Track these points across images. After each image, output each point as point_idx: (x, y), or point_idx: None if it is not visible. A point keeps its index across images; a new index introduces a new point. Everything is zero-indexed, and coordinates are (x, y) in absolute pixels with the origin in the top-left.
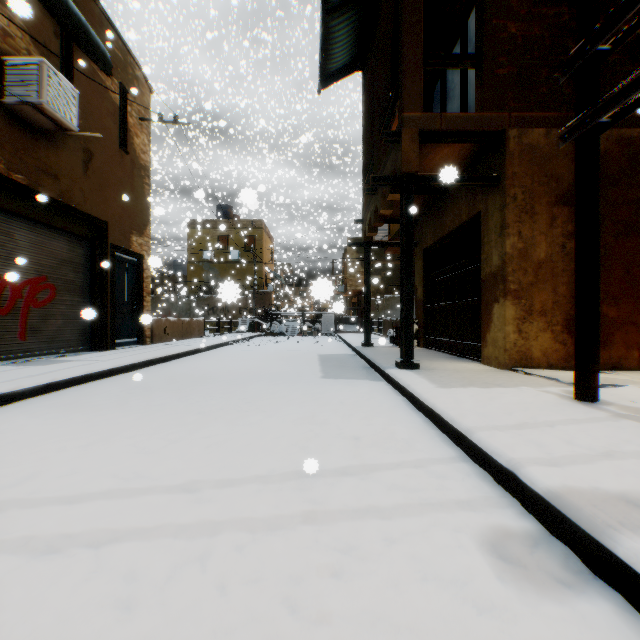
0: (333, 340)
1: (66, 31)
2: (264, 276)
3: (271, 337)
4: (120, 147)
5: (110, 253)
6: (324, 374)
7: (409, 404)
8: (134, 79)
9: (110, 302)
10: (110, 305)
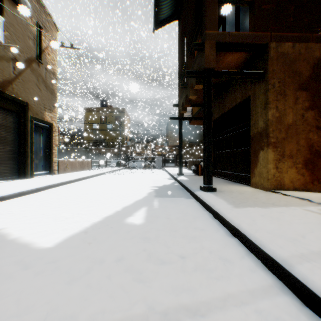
0: (161, 171)
1: None
2: (125, 137)
3: (128, 169)
4: (37, 59)
5: (30, 121)
6: (156, 194)
7: (214, 219)
8: (47, 21)
9: (30, 150)
10: (30, 152)
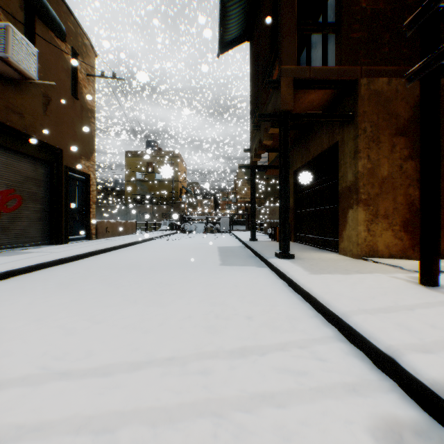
0: (228, 236)
1: (29, 6)
2: (179, 191)
3: (184, 234)
4: (72, 95)
5: (64, 172)
6: (222, 262)
7: (288, 287)
8: (83, 46)
9: (64, 208)
10: (64, 211)
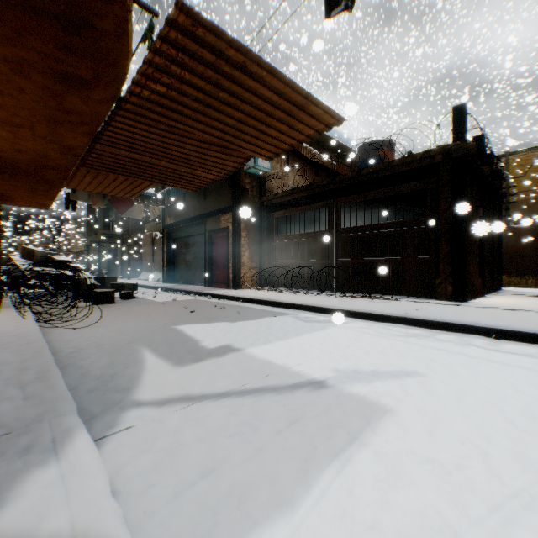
0: None
1: None
2: None
3: None
4: None
5: None
6: None
7: None
8: None
9: None
10: None
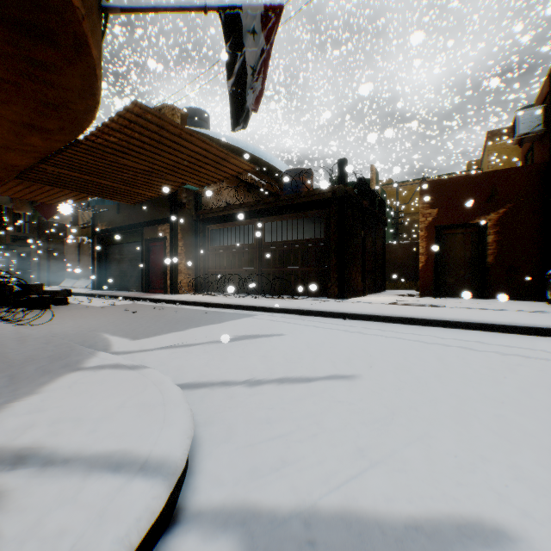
0: None
1: None
2: None
3: None
4: None
5: None
6: None
7: None
8: None
9: None
10: None
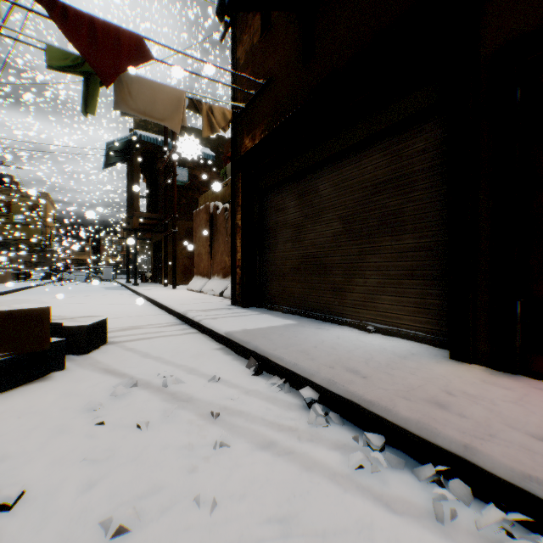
0: (112, 283)
1: None
2: (50, 237)
3: (65, 282)
4: None
5: None
6: (107, 289)
7: (131, 291)
8: None
9: None
10: None
